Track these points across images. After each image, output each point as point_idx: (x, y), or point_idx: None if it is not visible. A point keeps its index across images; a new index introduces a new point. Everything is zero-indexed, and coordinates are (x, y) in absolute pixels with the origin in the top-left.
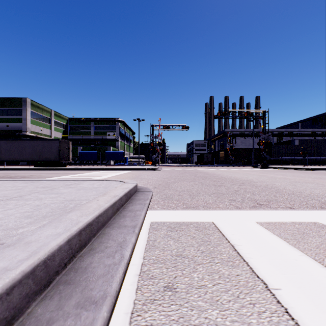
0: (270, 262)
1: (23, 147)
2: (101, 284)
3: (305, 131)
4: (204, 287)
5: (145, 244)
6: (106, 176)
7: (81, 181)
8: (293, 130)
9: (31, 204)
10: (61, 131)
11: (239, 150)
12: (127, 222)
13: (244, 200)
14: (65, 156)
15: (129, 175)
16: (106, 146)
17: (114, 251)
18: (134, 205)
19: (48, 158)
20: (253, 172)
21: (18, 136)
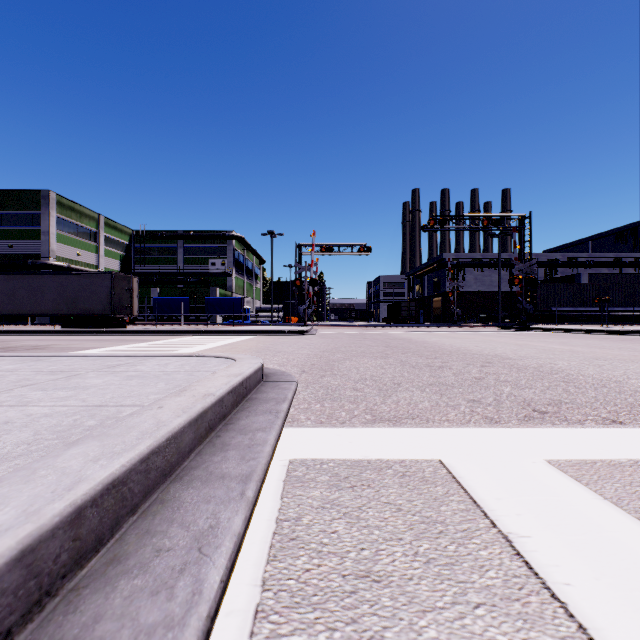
0: (630, 603)
1: (40, 288)
2: None
3: (601, 256)
4: None
5: (272, 532)
6: (203, 347)
7: (144, 357)
8: (577, 255)
9: None
10: (119, 256)
11: (470, 295)
12: (228, 465)
13: (502, 401)
14: (124, 306)
15: (251, 344)
16: (207, 288)
17: (177, 569)
18: (252, 415)
19: (89, 310)
20: (504, 338)
21: (31, 266)
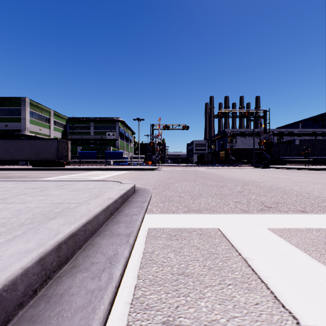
0: (294, 283)
1: (21, 147)
2: (77, 323)
3: (306, 130)
4: (215, 324)
5: (141, 257)
6: (104, 176)
7: (76, 181)
8: (293, 130)
9: (12, 208)
10: (61, 130)
11: (239, 150)
12: (120, 230)
13: (250, 202)
14: (64, 156)
15: (128, 175)
16: (105, 146)
17: (101, 270)
18: (130, 208)
19: (46, 158)
20: (255, 172)
21: (16, 135)
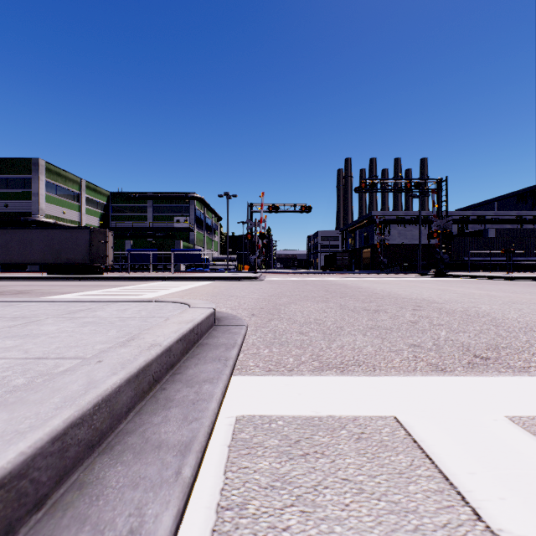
0: None
1: (29, 241)
2: None
3: (505, 214)
4: None
5: (210, 528)
6: (165, 291)
7: (107, 302)
8: (485, 213)
9: None
10: (98, 214)
11: (395, 247)
12: (168, 429)
13: (441, 346)
14: (101, 256)
15: (208, 289)
16: (172, 241)
17: None
18: (201, 363)
19: (71, 260)
20: (426, 284)
21: (23, 222)
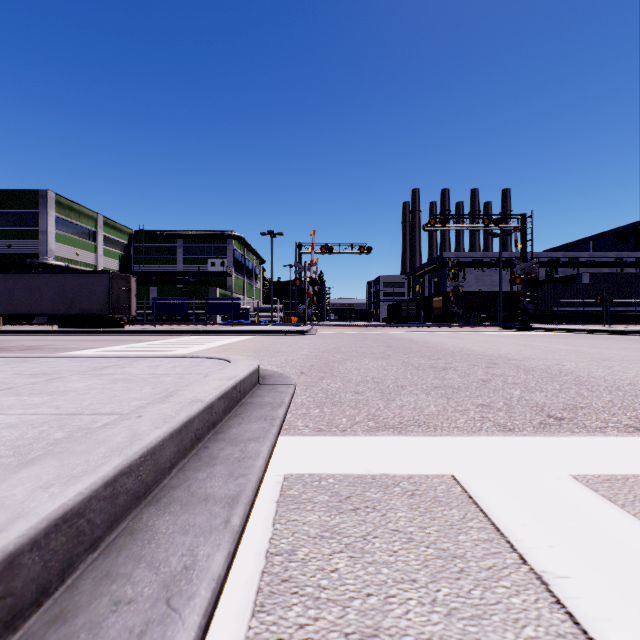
0: None
1: (37, 288)
2: None
3: (602, 256)
4: None
5: (260, 570)
6: (200, 347)
7: (135, 358)
8: (578, 255)
9: None
10: (118, 256)
11: (471, 295)
12: (214, 484)
13: (513, 406)
14: (122, 306)
15: (249, 345)
16: (206, 287)
17: (135, 632)
18: (245, 423)
19: (87, 310)
20: (506, 338)
21: (30, 266)
